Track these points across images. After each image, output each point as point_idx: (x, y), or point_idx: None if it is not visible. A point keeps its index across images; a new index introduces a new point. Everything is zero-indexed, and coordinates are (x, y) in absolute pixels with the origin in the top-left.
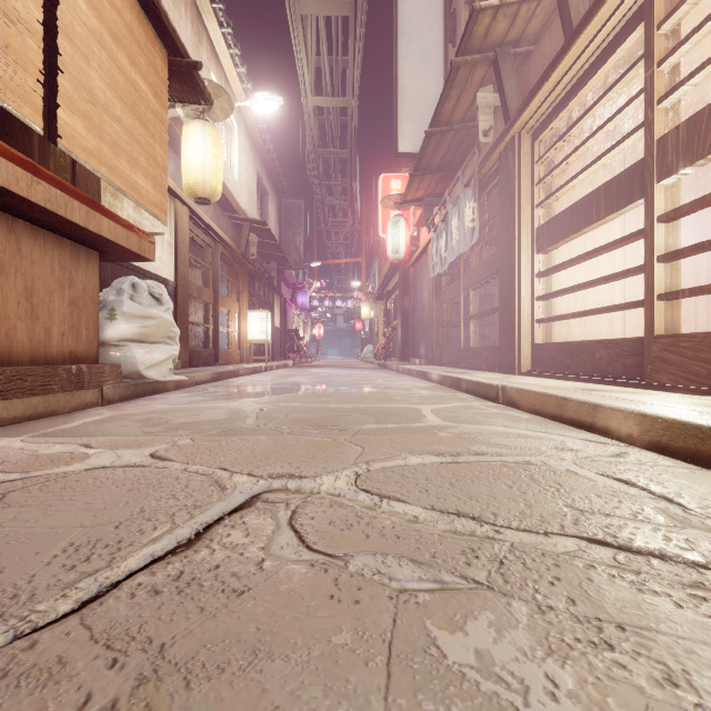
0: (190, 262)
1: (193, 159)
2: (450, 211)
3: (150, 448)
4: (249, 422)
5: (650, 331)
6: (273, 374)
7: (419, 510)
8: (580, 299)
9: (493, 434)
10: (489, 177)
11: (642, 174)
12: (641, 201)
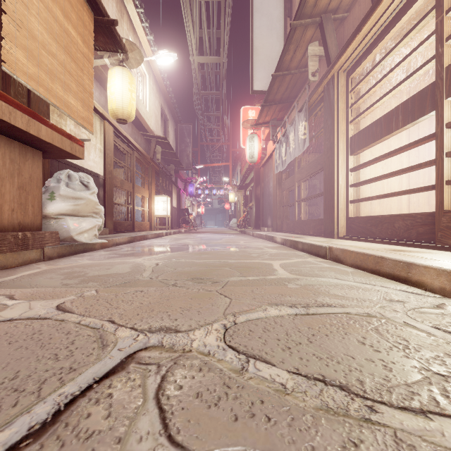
0: (117, 164)
1: (115, 92)
2: (288, 129)
3: (60, 299)
4: (145, 275)
5: (440, 207)
6: (171, 238)
7: (285, 375)
8: (379, 186)
9: (331, 286)
10: (315, 104)
11: (432, 94)
12: (431, 114)
